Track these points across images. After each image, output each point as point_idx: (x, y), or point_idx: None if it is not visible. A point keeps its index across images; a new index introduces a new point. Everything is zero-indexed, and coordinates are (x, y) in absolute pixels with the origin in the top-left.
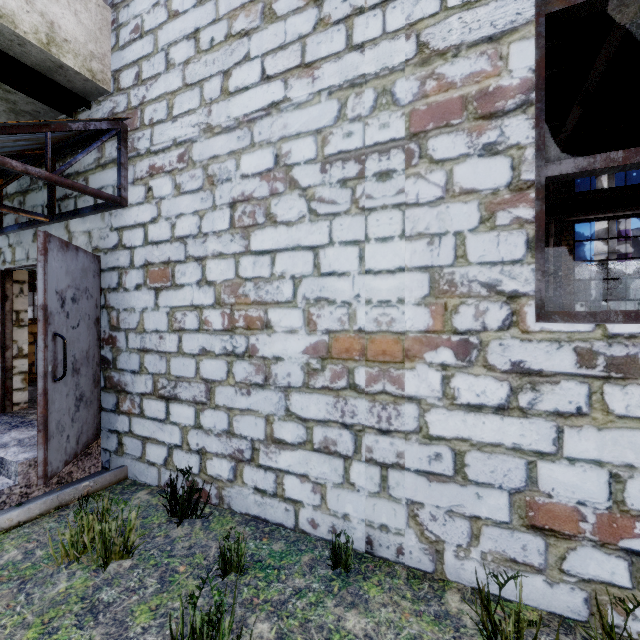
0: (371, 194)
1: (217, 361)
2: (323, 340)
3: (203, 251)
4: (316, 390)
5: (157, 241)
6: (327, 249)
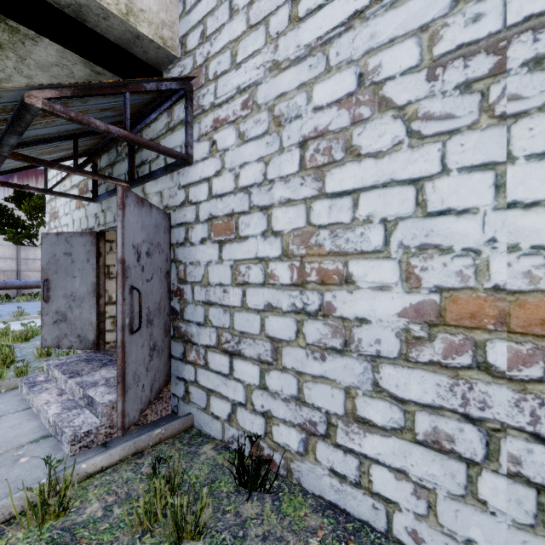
0: (518, 93)
1: (284, 319)
2: (431, 300)
3: (268, 199)
4: (419, 365)
5: (221, 194)
6: (438, 180)
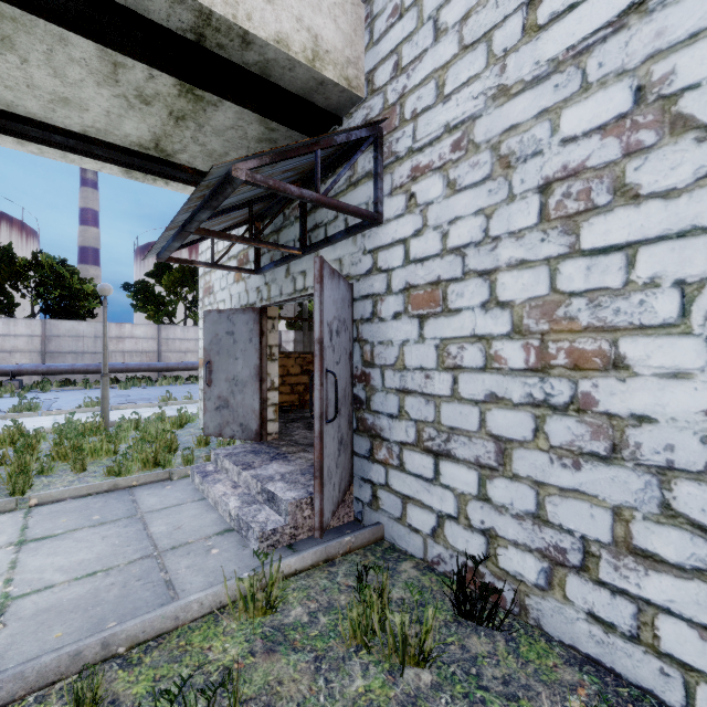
0: None
1: (516, 413)
2: None
3: (491, 262)
4: None
5: (422, 258)
6: None
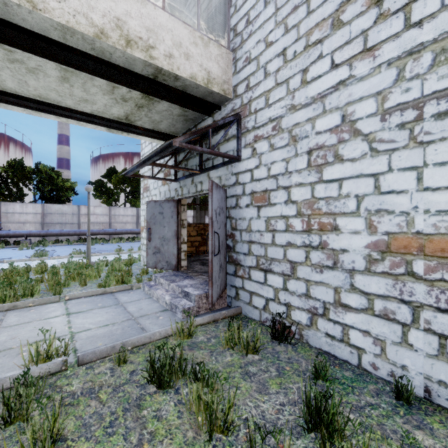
0: (429, 131)
1: (298, 250)
2: (383, 239)
3: (288, 183)
4: (376, 274)
5: (259, 179)
6: (386, 175)
